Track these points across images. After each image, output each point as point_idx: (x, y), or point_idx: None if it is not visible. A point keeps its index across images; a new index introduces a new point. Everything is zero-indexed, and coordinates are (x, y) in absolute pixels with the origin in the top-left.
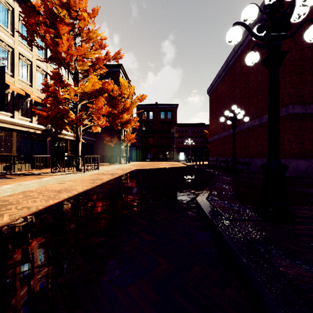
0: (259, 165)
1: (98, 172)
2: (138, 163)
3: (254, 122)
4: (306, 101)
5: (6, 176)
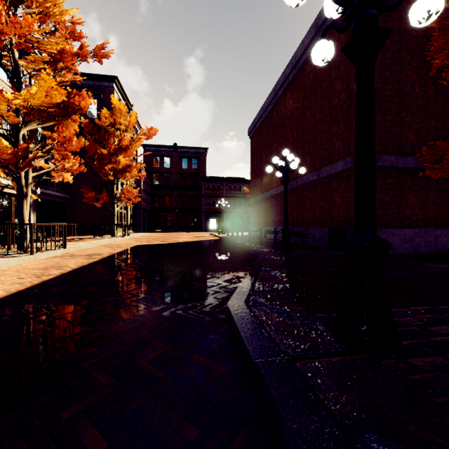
0: (317, 236)
1: (64, 252)
2: (145, 234)
3: (310, 177)
4: (376, 150)
5: None
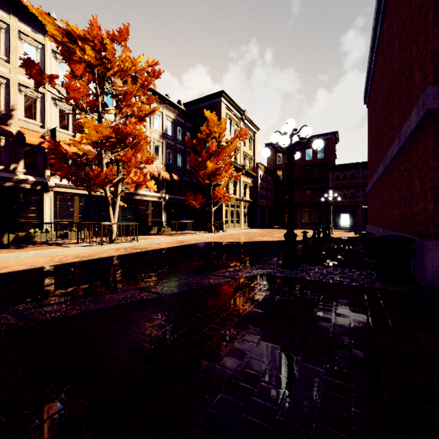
0: None
1: (134, 245)
2: (251, 231)
3: (394, 147)
4: None
5: (32, 245)
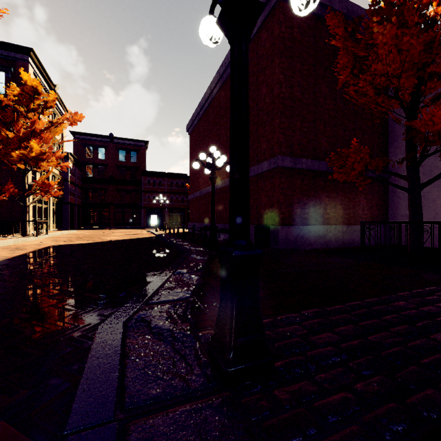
0: None
1: None
2: (71, 232)
3: None
4: (295, 153)
5: None
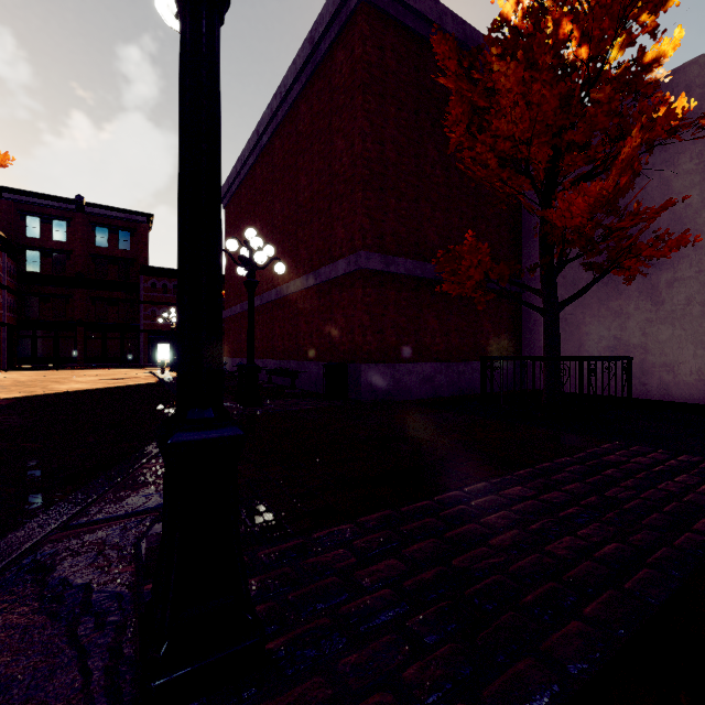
0: (314, 376)
1: None
2: None
3: (306, 280)
4: (388, 248)
5: None
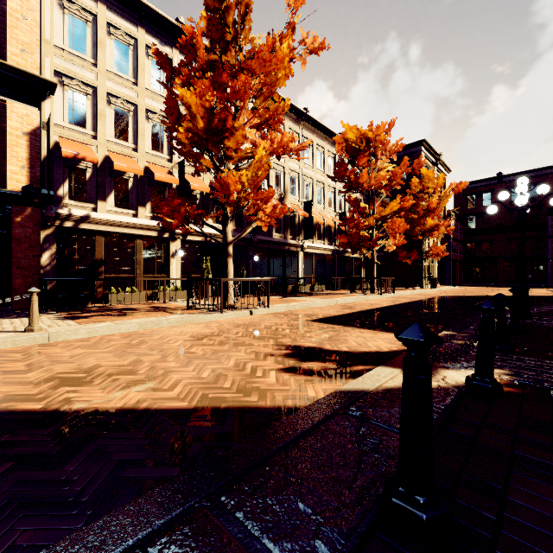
0: None
1: (394, 296)
2: (454, 288)
3: None
4: None
5: (320, 294)
